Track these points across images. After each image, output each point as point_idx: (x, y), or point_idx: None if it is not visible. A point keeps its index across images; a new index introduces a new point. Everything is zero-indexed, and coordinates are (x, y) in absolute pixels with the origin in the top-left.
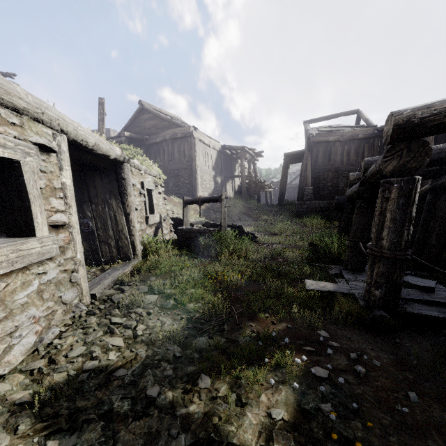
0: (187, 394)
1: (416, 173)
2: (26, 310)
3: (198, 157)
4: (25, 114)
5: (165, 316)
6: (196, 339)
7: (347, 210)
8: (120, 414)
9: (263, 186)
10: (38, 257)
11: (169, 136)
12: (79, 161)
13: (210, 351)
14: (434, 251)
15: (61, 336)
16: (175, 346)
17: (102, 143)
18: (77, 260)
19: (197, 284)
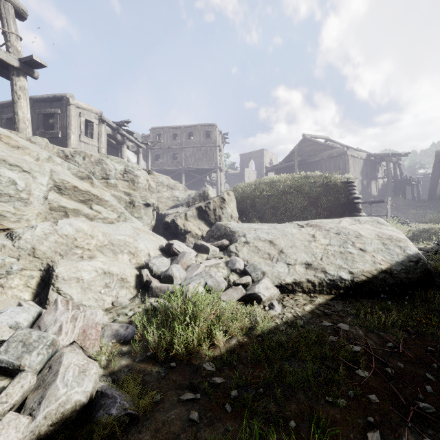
0: None
1: None
2: None
3: (351, 169)
4: None
5: None
6: None
7: None
8: None
9: (408, 183)
10: None
11: (326, 156)
12: None
13: None
14: None
15: None
16: None
17: None
18: None
19: None
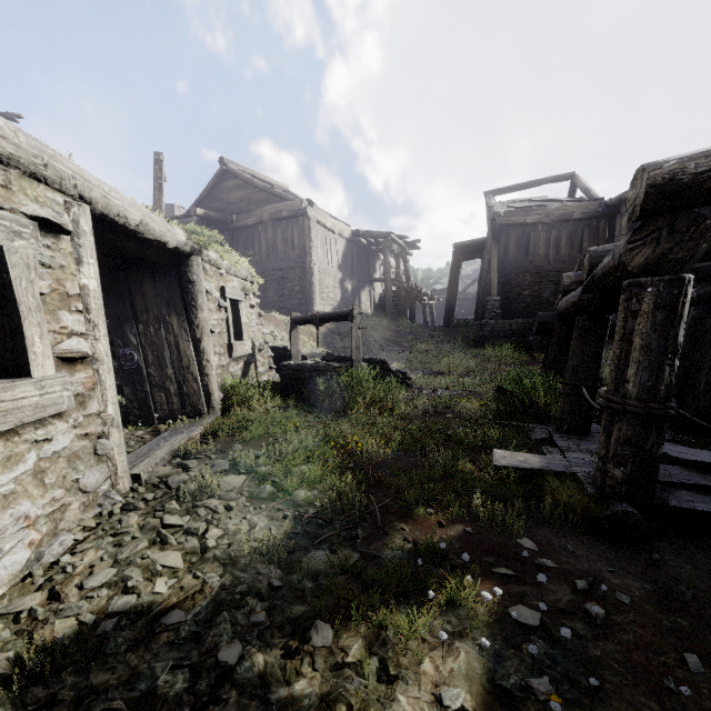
0: (290, 659)
1: (684, 268)
2: (11, 505)
3: (316, 250)
4: (13, 166)
5: (256, 513)
6: (308, 553)
7: (558, 334)
8: (169, 700)
9: (419, 296)
10: (35, 413)
11: (269, 216)
12: (116, 252)
13: (332, 578)
14: (703, 402)
15: (75, 550)
16: (271, 568)
17: (154, 222)
18: (108, 418)
19: (312, 457)
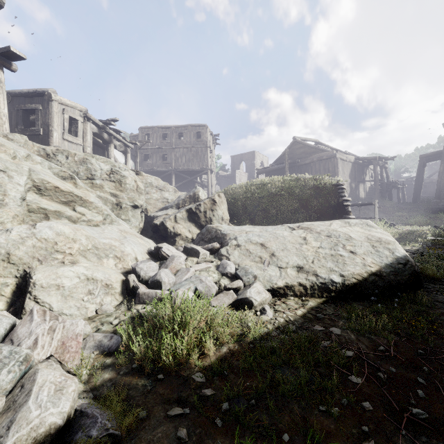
0: None
1: None
2: None
3: (340, 172)
4: None
5: None
6: None
7: None
8: None
9: (394, 186)
10: None
11: (316, 159)
12: None
13: None
14: None
15: None
16: None
17: None
18: None
19: None
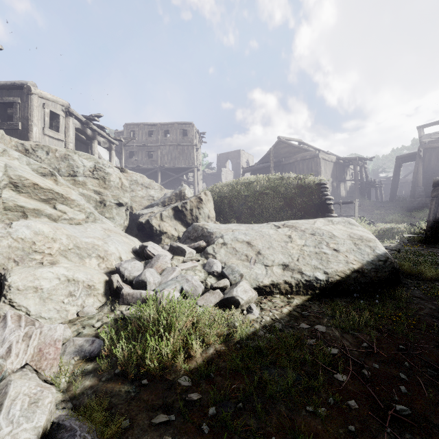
0: None
1: None
2: None
3: (322, 171)
4: None
5: None
6: None
7: None
8: None
9: (373, 185)
10: None
11: (300, 158)
12: None
13: None
14: None
15: None
16: None
17: None
18: None
19: None
